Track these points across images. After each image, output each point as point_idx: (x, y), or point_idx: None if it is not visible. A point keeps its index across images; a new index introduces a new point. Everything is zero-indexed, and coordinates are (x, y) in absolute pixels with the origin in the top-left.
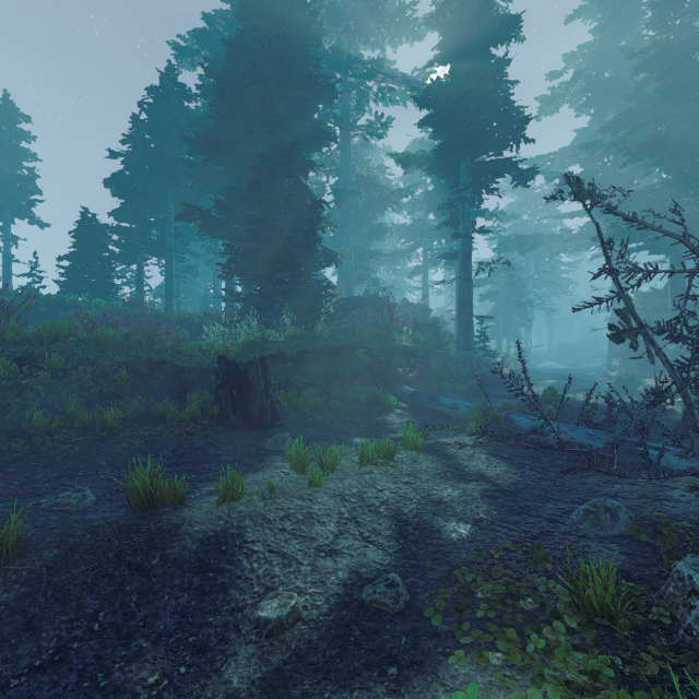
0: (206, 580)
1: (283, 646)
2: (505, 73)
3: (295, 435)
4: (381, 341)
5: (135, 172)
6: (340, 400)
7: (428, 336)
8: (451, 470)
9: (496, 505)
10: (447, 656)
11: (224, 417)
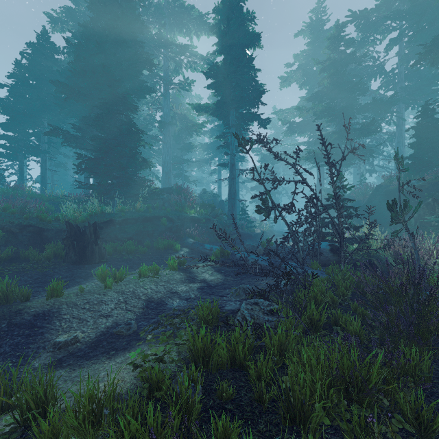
0: (33, 331)
1: (66, 351)
2: (253, 64)
3: (113, 266)
4: (178, 213)
5: (18, 98)
6: (145, 247)
7: (209, 211)
8: (189, 278)
9: (202, 292)
10: (138, 345)
11: (68, 257)
